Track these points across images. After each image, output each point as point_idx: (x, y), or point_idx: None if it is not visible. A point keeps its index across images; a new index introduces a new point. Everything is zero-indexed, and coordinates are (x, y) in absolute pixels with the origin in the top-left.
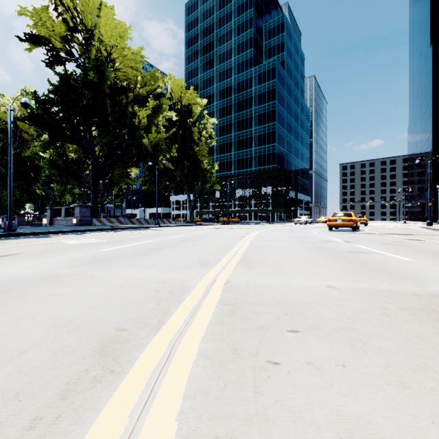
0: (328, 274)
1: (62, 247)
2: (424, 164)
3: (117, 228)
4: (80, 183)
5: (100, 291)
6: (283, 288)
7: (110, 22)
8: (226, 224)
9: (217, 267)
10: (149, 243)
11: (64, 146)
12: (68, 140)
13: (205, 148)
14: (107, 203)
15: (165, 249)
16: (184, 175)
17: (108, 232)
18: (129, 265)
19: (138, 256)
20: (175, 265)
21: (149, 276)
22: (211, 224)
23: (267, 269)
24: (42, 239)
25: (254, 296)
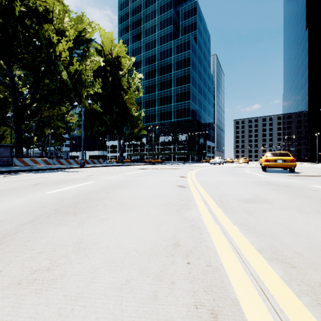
0: None
1: None
2: (299, 118)
3: (25, 169)
4: (2, 122)
5: None
6: None
7: None
8: (151, 164)
9: None
10: None
11: None
12: None
13: (133, 96)
14: (48, 146)
15: None
16: (114, 121)
17: None
18: None
19: None
20: None
21: None
22: (138, 164)
23: None
24: None
25: None
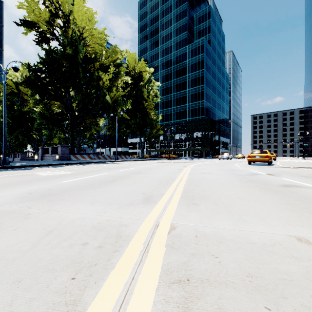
0: (282, 215)
1: (31, 179)
2: None
3: (86, 162)
4: (62, 129)
5: (16, 242)
6: (243, 242)
7: (81, 9)
8: (167, 159)
9: (160, 204)
10: (105, 175)
11: (51, 103)
12: (52, 98)
13: (152, 103)
14: (83, 144)
15: (116, 181)
16: (136, 124)
17: (78, 165)
18: (76, 199)
19: (88, 189)
20: (119, 200)
21: (87, 217)
22: (156, 159)
23: (212, 207)
24: (25, 171)
25: (209, 261)
